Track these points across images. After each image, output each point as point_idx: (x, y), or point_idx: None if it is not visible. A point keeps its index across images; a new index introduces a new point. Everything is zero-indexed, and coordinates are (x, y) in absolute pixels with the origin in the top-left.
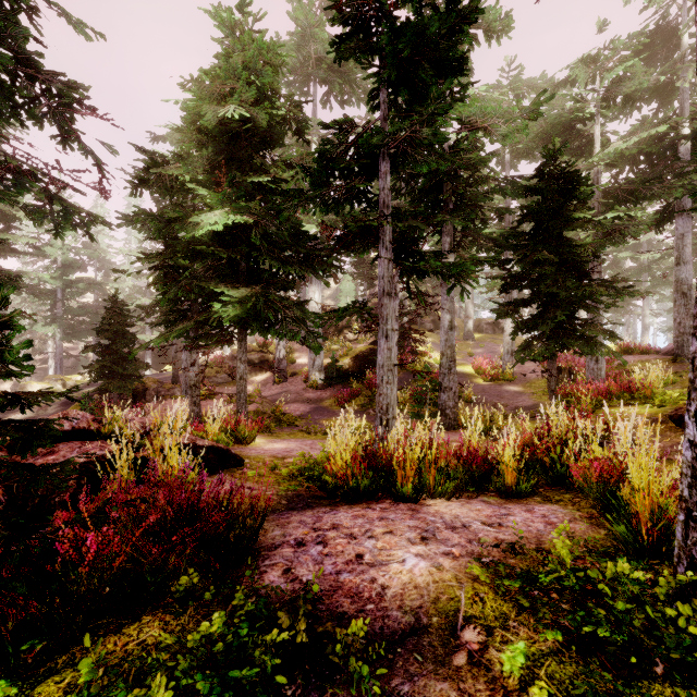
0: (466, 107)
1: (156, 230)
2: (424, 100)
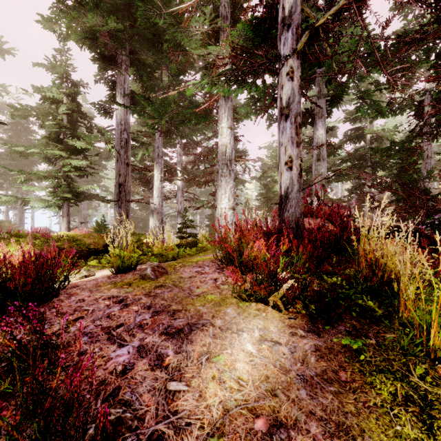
0: (367, 132)
1: (266, 191)
2: (333, 153)
